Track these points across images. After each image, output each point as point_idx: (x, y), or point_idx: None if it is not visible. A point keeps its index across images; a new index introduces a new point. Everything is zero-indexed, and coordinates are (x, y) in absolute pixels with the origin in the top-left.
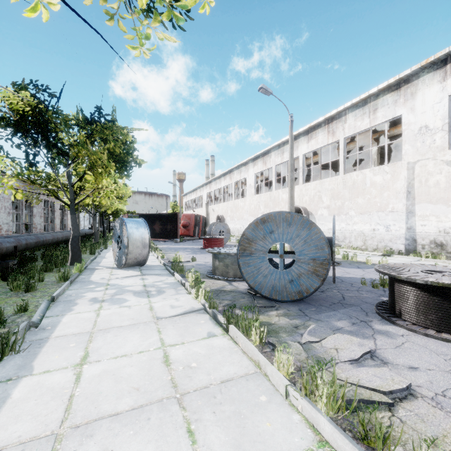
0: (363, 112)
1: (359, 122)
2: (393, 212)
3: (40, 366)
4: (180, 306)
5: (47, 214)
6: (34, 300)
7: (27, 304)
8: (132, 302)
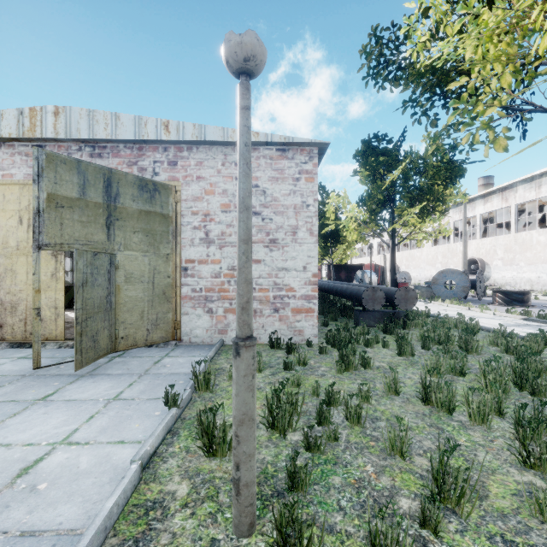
0: (530, 186)
1: (527, 194)
2: None
3: None
4: None
5: None
6: None
7: None
8: None
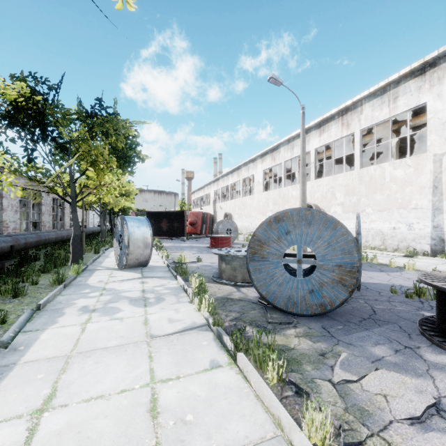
0: (381, 101)
1: (377, 113)
2: (417, 209)
3: None
4: (179, 319)
5: (56, 212)
6: (19, 308)
7: (5, 315)
8: (125, 313)
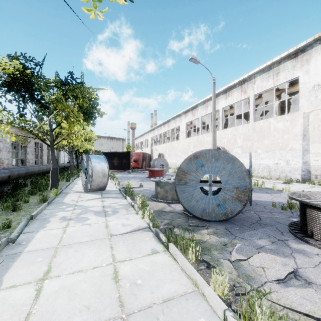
0: (268, 75)
1: (265, 83)
2: (292, 150)
3: (8, 280)
4: (129, 224)
5: (37, 152)
6: (18, 218)
7: (10, 222)
8: (92, 221)
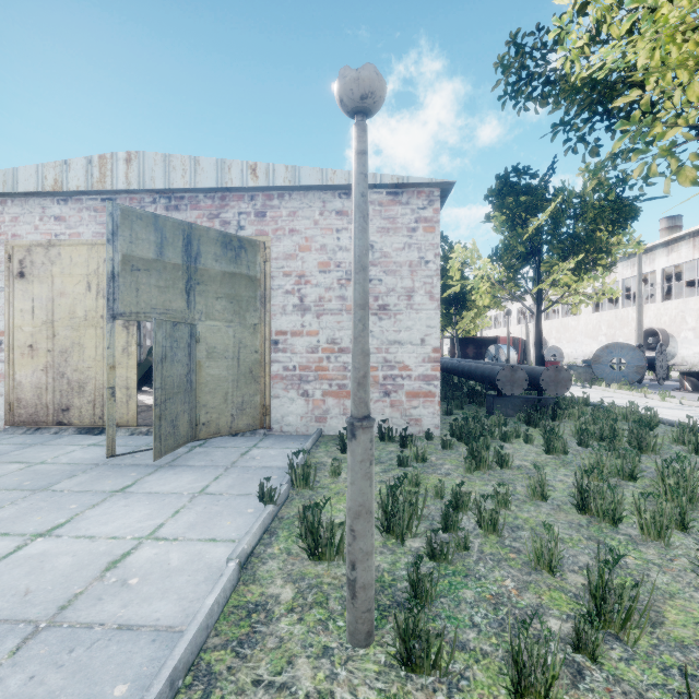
0: None
1: None
2: None
3: None
4: None
5: None
6: None
7: None
8: None
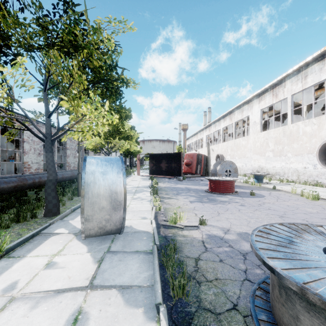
0: None
1: None
2: None
3: None
4: None
5: (82, 155)
6: None
7: None
8: None
